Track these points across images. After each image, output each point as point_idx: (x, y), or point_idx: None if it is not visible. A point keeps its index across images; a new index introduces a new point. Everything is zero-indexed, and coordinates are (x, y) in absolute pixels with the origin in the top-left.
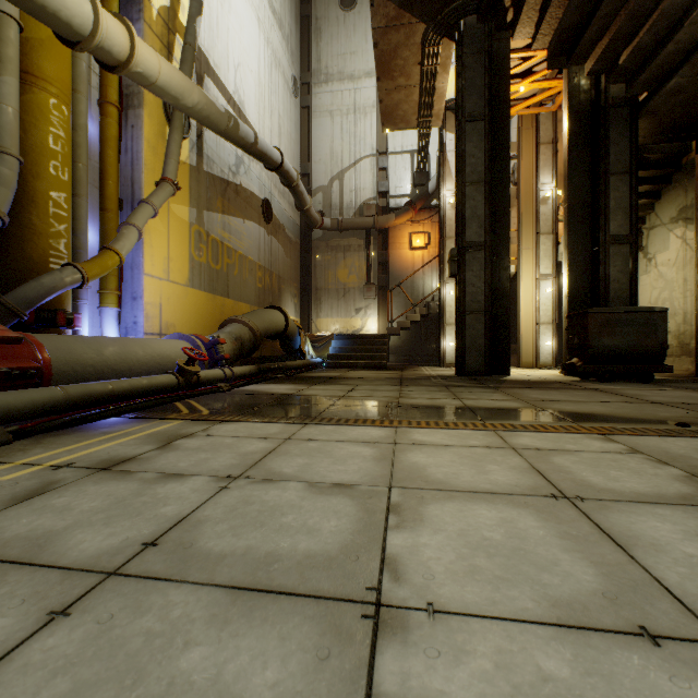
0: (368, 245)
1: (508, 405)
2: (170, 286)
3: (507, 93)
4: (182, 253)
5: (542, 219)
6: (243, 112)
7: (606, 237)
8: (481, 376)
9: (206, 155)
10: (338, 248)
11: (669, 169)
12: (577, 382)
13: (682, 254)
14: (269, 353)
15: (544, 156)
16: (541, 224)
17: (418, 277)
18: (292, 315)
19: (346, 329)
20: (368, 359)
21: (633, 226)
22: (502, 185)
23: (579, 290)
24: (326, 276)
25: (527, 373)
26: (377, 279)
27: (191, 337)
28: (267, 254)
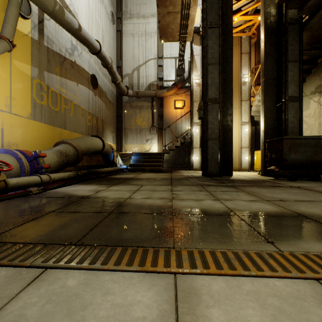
0: (152, 106)
1: (264, 207)
2: (12, 117)
3: (231, 14)
4: (24, 96)
5: (243, 93)
6: (77, 19)
7: (286, 97)
8: (217, 177)
9: (47, 36)
10: (137, 107)
11: (311, 65)
12: (276, 180)
13: (318, 110)
14: (96, 163)
15: (244, 60)
16: (243, 95)
17: (178, 123)
18: (111, 142)
19: (141, 150)
20: (152, 166)
21: (300, 91)
22: (228, 67)
23: (270, 127)
24: (130, 122)
25: (240, 174)
26: (157, 124)
27: (14, 152)
28: (94, 106)
